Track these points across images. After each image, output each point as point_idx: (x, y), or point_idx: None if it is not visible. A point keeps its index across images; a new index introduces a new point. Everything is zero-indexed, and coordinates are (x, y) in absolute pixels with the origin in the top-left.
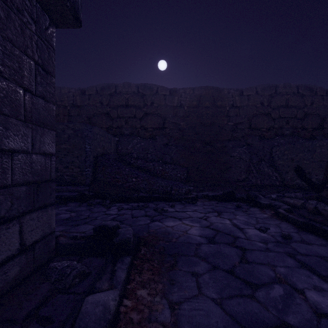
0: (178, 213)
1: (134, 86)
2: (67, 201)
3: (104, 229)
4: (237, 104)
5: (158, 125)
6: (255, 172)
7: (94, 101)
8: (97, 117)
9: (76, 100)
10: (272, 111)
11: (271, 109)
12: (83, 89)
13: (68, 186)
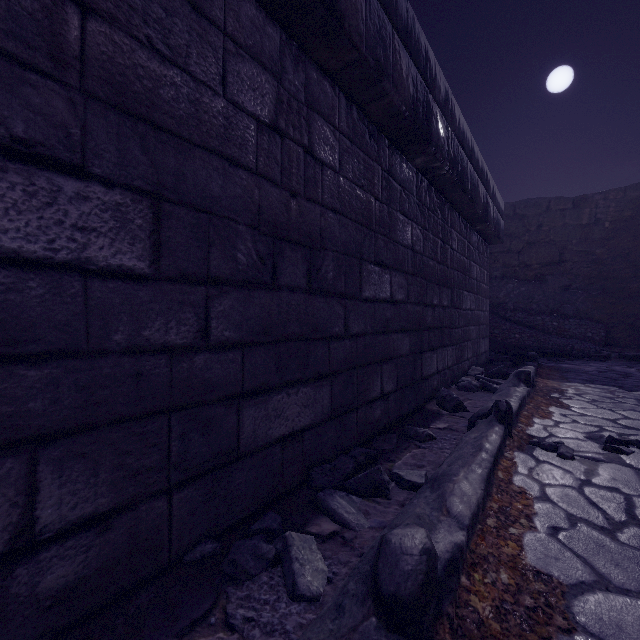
0: (576, 363)
1: (508, 207)
2: None
3: (516, 353)
4: None
5: (549, 258)
6: None
7: None
8: None
9: None
10: None
11: None
12: None
13: None
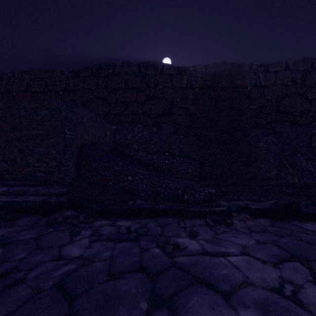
0: (212, 264)
1: (135, 65)
2: (20, 214)
3: None
4: (261, 83)
5: (163, 110)
6: (289, 167)
7: (89, 84)
8: (93, 103)
9: (69, 83)
10: (308, 90)
11: (307, 88)
12: (77, 71)
13: (40, 187)
